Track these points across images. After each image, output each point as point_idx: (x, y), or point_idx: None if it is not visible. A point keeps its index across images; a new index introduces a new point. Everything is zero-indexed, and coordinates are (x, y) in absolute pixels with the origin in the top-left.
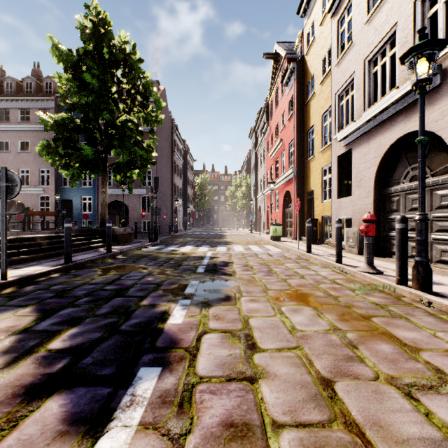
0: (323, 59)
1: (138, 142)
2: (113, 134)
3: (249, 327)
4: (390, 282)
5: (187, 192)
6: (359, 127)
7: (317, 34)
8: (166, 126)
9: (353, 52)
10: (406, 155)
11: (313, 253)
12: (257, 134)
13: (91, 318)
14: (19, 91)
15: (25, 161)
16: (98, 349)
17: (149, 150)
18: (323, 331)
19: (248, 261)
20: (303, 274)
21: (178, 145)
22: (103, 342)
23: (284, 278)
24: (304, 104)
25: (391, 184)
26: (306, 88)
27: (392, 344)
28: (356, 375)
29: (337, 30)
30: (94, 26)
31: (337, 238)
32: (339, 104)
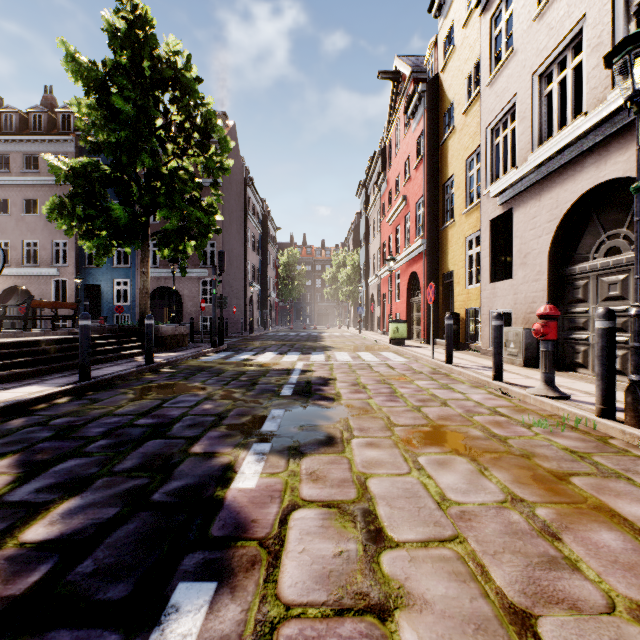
0: (467, 77)
1: (195, 200)
2: (158, 187)
3: (369, 497)
4: (586, 413)
5: (268, 274)
6: (525, 175)
7: (458, 41)
8: (236, 178)
9: (515, 63)
10: (598, 216)
11: (455, 364)
12: (368, 190)
13: (105, 479)
14: (24, 127)
15: (32, 229)
16: (107, 542)
17: (211, 212)
18: (494, 504)
19: (358, 377)
20: (445, 399)
21: (255, 206)
22: (119, 527)
23: (416, 405)
24: (439, 145)
25: (575, 260)
26: (442, 121)
27: (618, 530)
28: (573, 601)
29: (490, 32)
30: (129, 28)
31: (496, 342)
32: (492, 143)
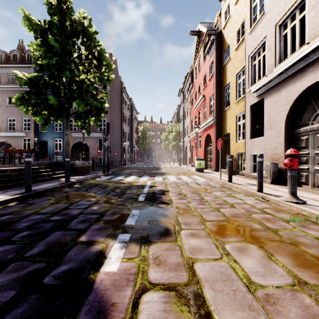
0: (237, 30)
1: (94, 95)
2: (74, 89)
3: (196, 280)
4: None
5: (133, 136)
6: (271, 79)
7: (232, 12)
8: (117, 87)
9: (265, 20)
10: (315, 100)
11: (233, 182)
12: (184, 93)
13: (16, 263)
14: (8, 60)
15: (12, 112)
16: None
17: (102, 102)
18: (287, 287)
19: (181, 189)
20: (232, 203)
21: (126, 101)
22: (10, 311)
23: (216, 207)
24: (222, 67)
25: (300, 125)
26: (223, 55)
27: None
28: None
29: (250, 5)
30: (58, 3)
31: (259, 170)
32: (251, 64)
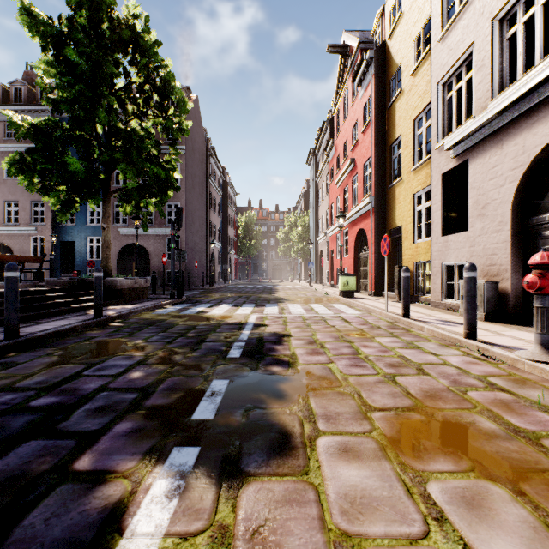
0: (415, 38)
1: (154, 158)
2: (118, 146)
3: None
4: None
5: (228, 233)
6: (484, 122)
7: (406, 6)
8: (199, 146)
9: (472, 12)
10: None
11: (412, 317)
12: (317, 157)
13: None
14: (6, 99)
15: (13, 191)
16: None
17: (169, 169)
18: None
19: (314, 332)
20: (419, 363)
21: (216, 172)
22: None
23: (388, 372)
24: (386, 108)
25: (543, 209)
26: (389, 85)
27: None
28: None
29: None
30: None
31: (469, 296)
32: (444, 98)
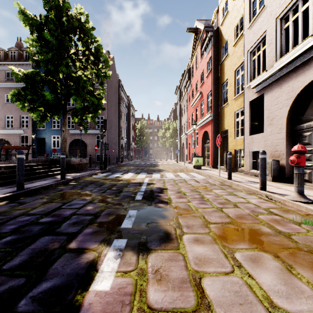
0: (235, 26)
1: (91, 92)
2: (71, 85)
3: (207, 303)
4: None
5: (130, 133)
6: (272, 74)
7: (230, 8)
8: (114, 84)
9: (265, 13)
10: None
11: (233, 179)
12: (181, 90)
13: None
14: (6, 58)
15: (10, 109)
16: None
17: (99, 98)
18: None
19: (180, 187)
20: (235, 202)
21: (124, 99)
22: None
23: (219, 206)
24: (219, 64)
25: (302, 121)
26: (221, 51)
27: None
28: None
29: None
30: None
31: (262, 168)
32: (251, 59)
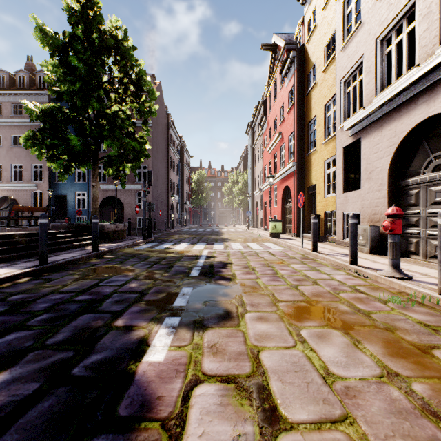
0: (326, 45)
1: (131, 134)
2: (104, 125)
3: (262, 371)
4: (429, 291)
5: (184, 188)
6: (370, 113)
7: (319, 20)
8: (162, 121)
9: (362, 32)
10: (427, 141)
11: (319, 251)
12: (254, 129)
13: (36, 352)
14: (12, 85)
15: (18, 156)
16: (19, 423)
17: (142, 142)
18: (373, 378)
19: (248, 261)
20: (315, 279)
21: (175, 140)
22: (34, 405)
23: (294, 284)
24: (305, 95)
25: (408, 175)
26: (307, 78)
27: None
28: None
29: (343, 11)
30: (83, 9)
31: (352, 236)
32: (344, 91)
